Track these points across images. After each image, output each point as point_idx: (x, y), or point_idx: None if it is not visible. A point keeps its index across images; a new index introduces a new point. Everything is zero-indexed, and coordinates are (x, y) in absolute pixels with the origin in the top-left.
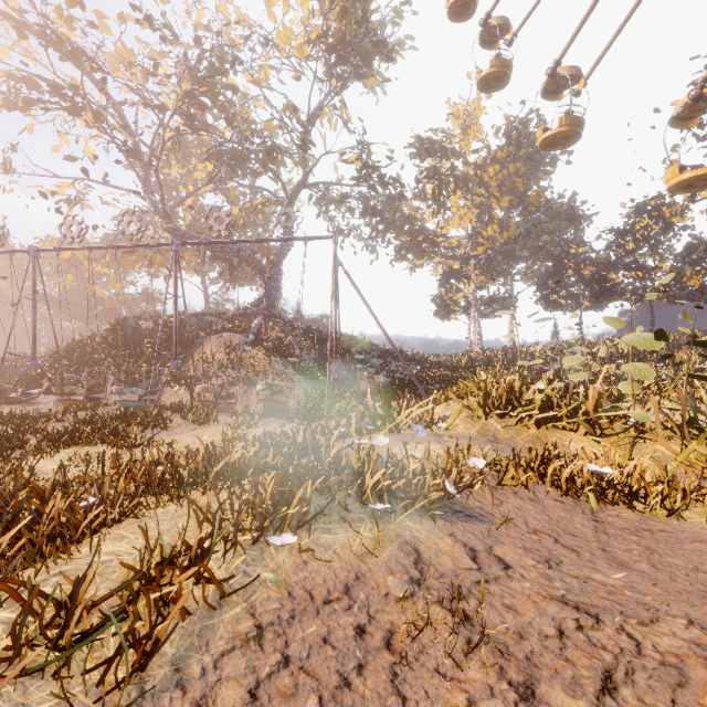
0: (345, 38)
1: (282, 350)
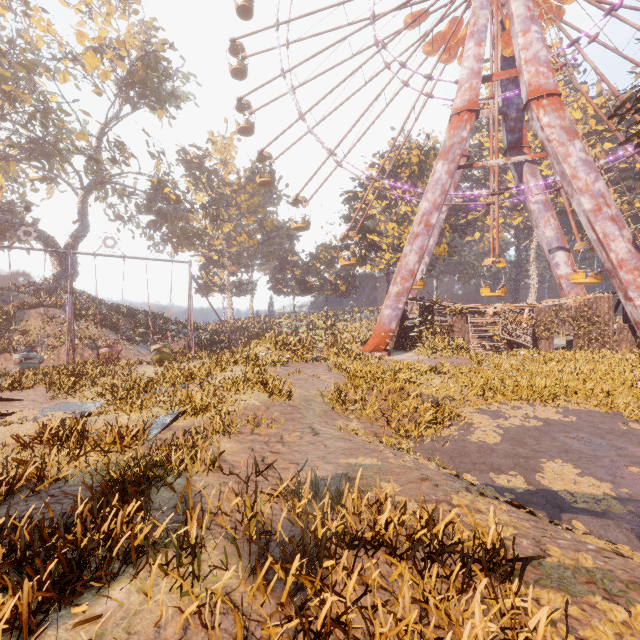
0: (146, 82)
1: (110, 323)
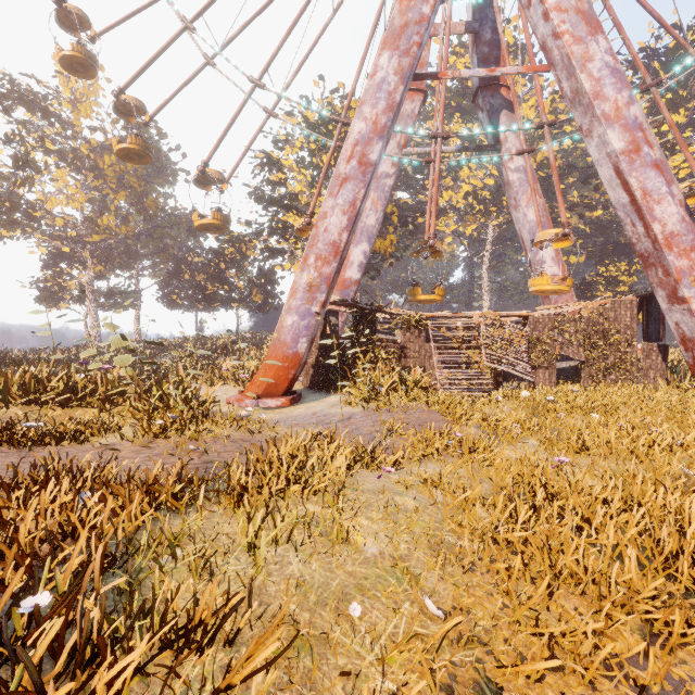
0: None
1: None
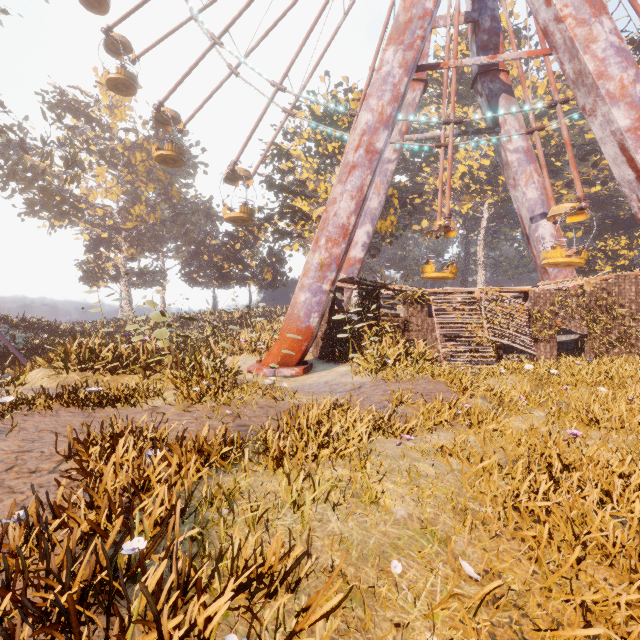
0: None
1: None
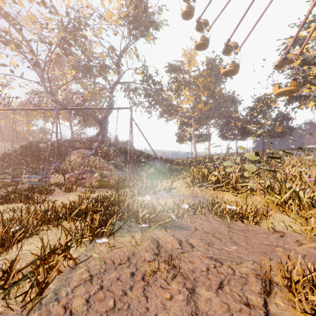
0: (136, 18)
1: (107, 157)
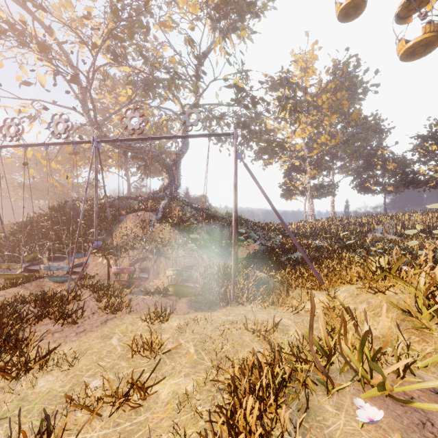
0: None
1: (182, 225)
